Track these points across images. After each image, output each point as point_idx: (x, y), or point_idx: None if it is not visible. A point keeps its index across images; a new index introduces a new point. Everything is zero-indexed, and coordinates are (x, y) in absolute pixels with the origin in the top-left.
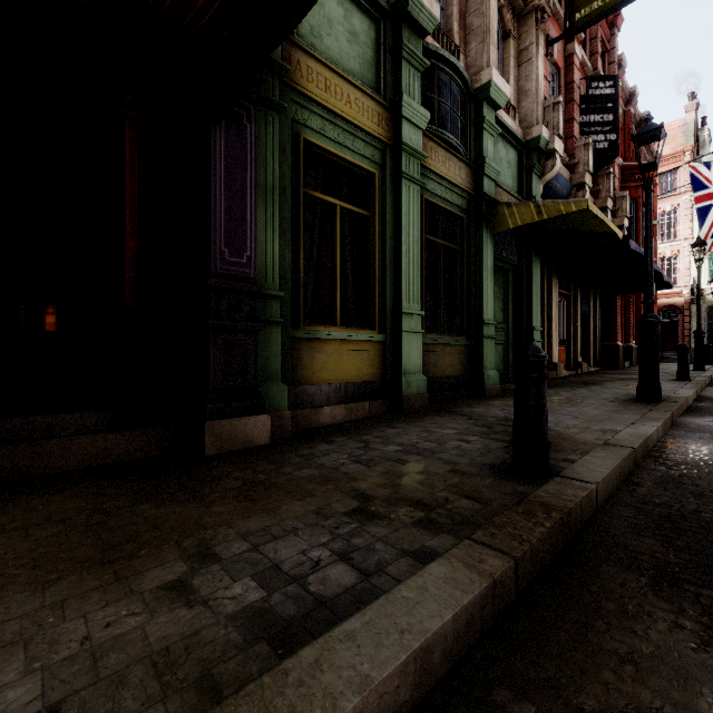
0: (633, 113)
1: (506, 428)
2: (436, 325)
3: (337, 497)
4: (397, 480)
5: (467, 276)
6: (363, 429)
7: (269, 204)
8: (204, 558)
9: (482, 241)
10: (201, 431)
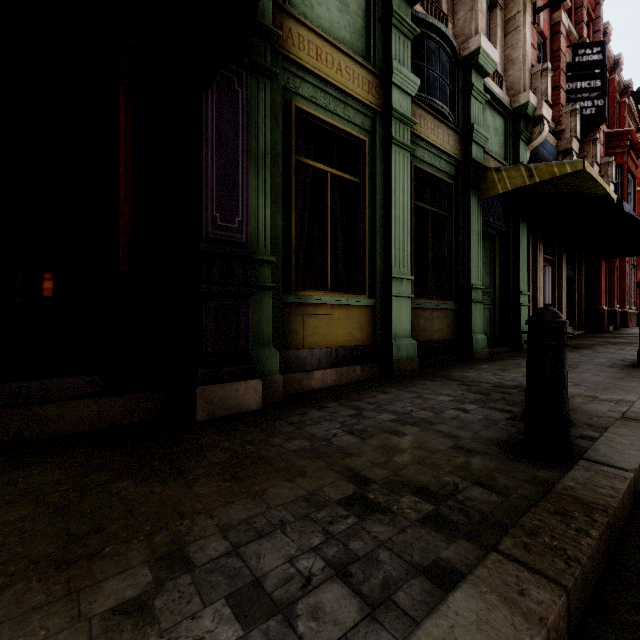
0: (617, 80)
1: (504, 395)
2: (421, 291)
3: (329, 478)
4: (395, 458)
5: (455, 242)
6: (354, 394)
7: (260, 170)
8: (174, 563)
9: (471, 206)
10: (192, 396)
